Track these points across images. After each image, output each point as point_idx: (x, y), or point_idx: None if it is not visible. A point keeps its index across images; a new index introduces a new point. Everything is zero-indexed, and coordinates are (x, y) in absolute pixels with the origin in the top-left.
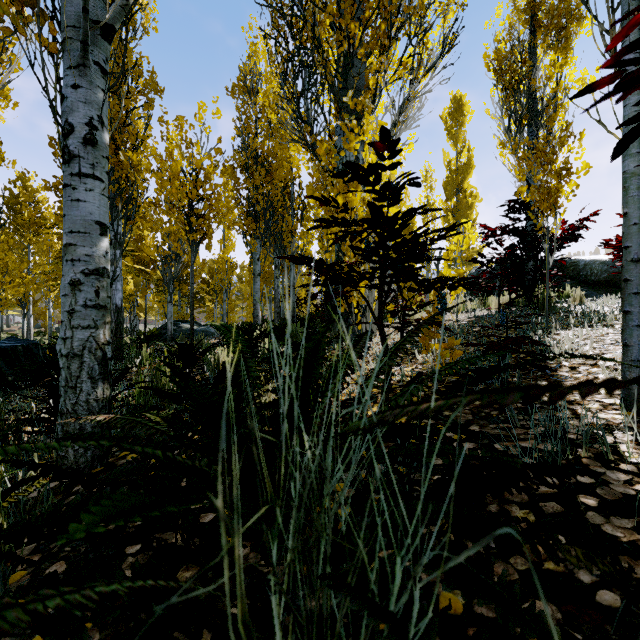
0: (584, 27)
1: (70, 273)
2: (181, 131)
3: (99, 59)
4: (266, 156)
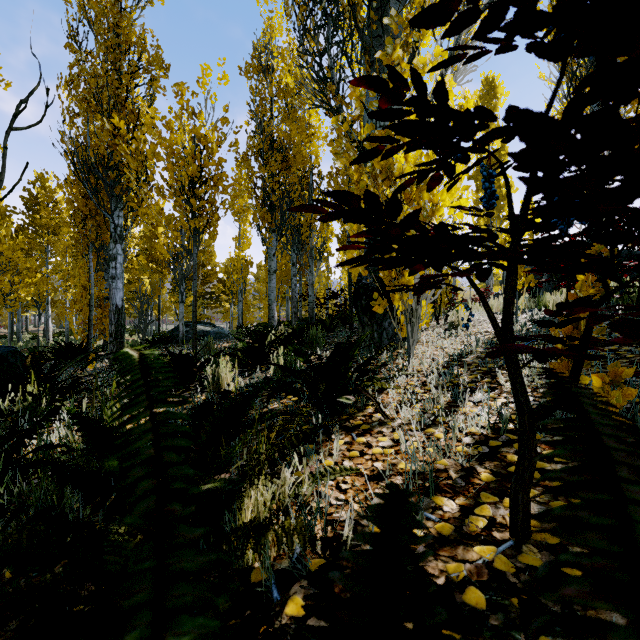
0: None
1: None
2: (181, 99)
3: None
4: (282, 141)
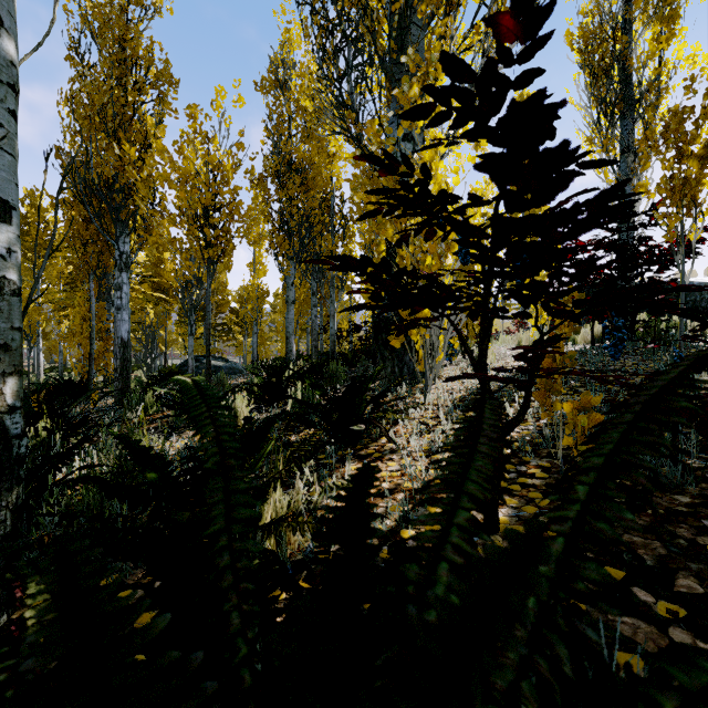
0: None
1: None
2: (194, 122)
3: None
4: (301, 162)
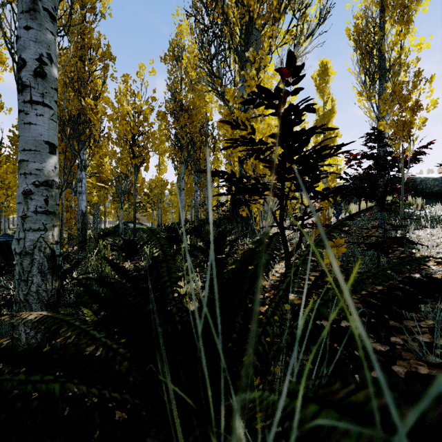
0: (422, 6)
1: (23, 184)
2: (127, 84)
3: (48, 6)
4: (188, 105)
